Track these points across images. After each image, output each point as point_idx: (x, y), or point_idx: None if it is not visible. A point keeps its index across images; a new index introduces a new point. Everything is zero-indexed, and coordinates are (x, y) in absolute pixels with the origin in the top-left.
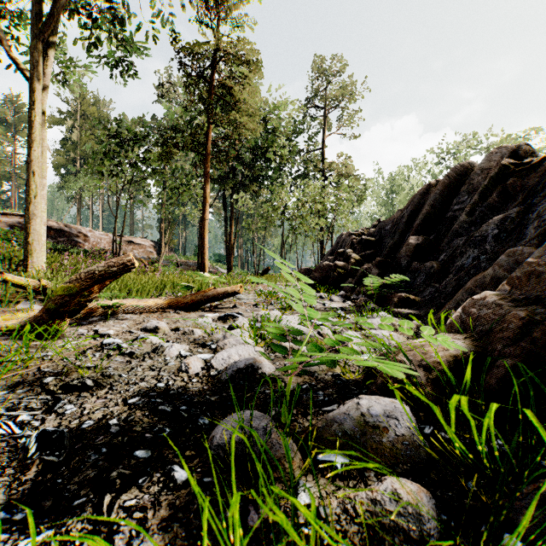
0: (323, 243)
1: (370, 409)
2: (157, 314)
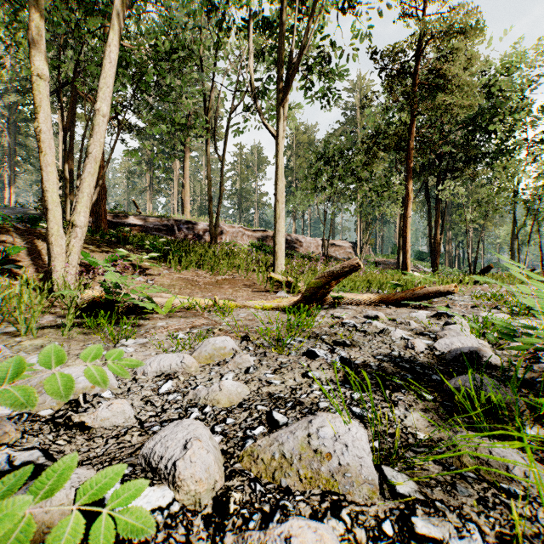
0: None
1: None
2: (370, 307)
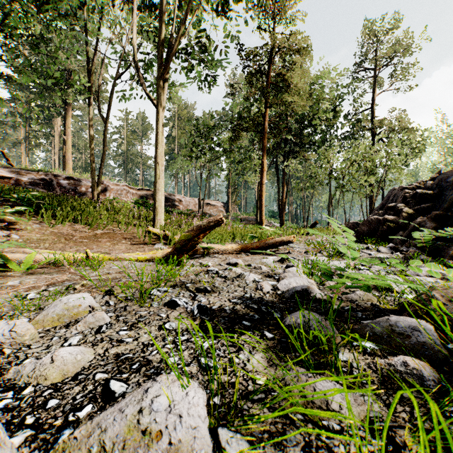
0: (373, 198)
1: (397, 323)
2: (233, 255)
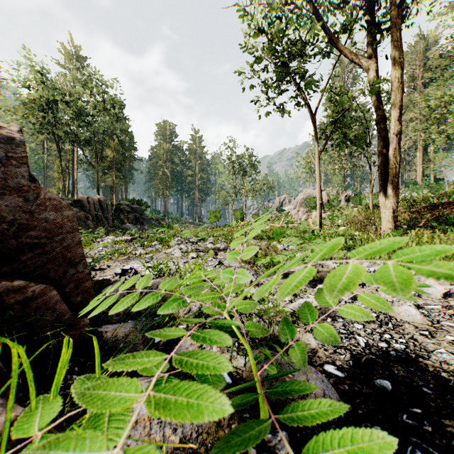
0: None
1: None
2: None
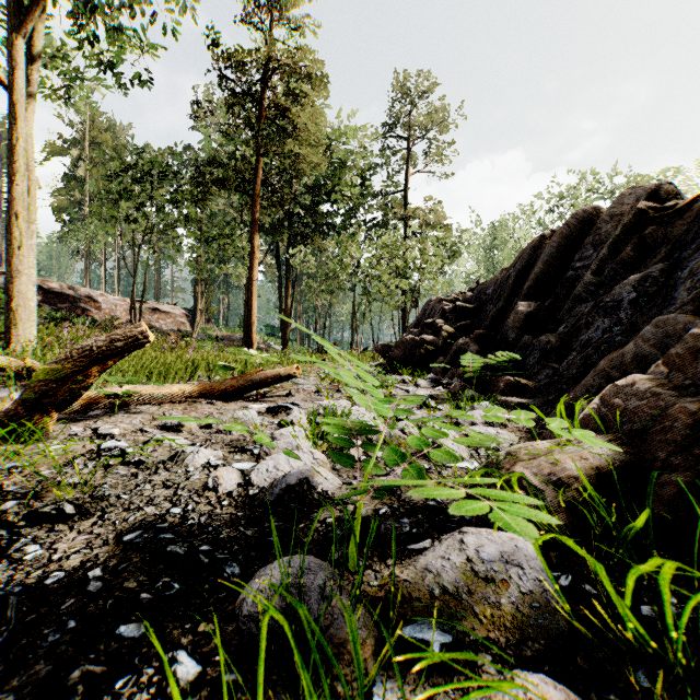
0: (406, 312)
1: (480, 550)
2: (184, 405)
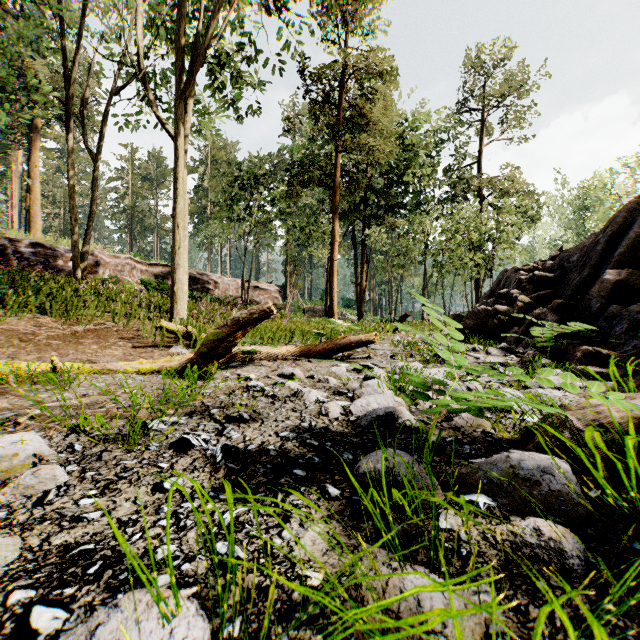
0: (479, 282)
1: (521, 462)
2: (289, 362)
